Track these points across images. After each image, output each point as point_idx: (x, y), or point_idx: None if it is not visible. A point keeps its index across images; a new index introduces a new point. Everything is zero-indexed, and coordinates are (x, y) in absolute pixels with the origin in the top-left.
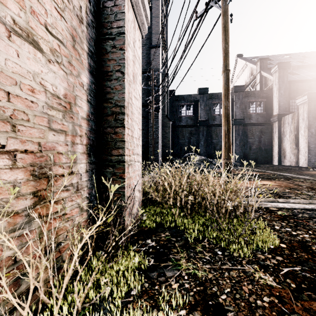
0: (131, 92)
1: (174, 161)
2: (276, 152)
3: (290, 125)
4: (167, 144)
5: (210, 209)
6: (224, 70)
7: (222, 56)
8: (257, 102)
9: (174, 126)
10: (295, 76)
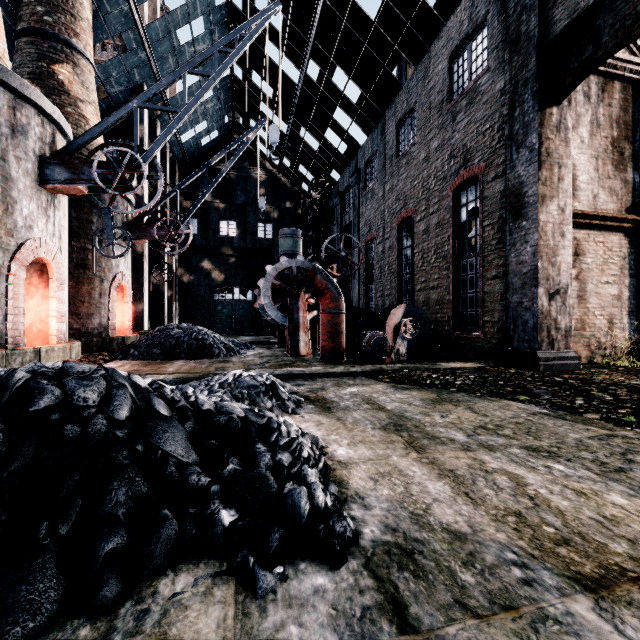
0: None
1: None
2: None
3: None
4: None
5: None
6: None
7: None
8: None
9: None
10: None
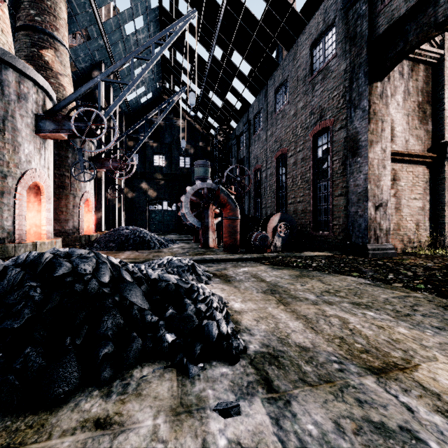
0: None
1: None
2: None
3: None
4: None
5: None
6: None
7: None
8: None
9: None
10: None
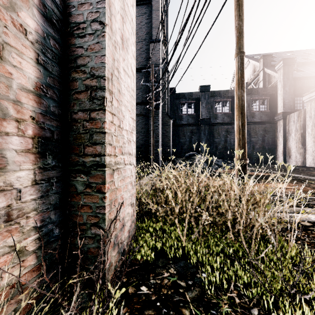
0: (118, 60)
1: (175, 161)
2: (281, 152)
3: (296, 123)
4: (168, 143)
5: (231, 230)
6: (237, 53)
7: (235, 36)
8: (260, 100)
9: (175, 124)
10: (300, 73)
